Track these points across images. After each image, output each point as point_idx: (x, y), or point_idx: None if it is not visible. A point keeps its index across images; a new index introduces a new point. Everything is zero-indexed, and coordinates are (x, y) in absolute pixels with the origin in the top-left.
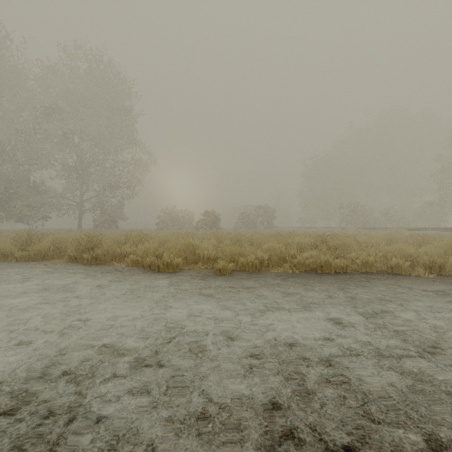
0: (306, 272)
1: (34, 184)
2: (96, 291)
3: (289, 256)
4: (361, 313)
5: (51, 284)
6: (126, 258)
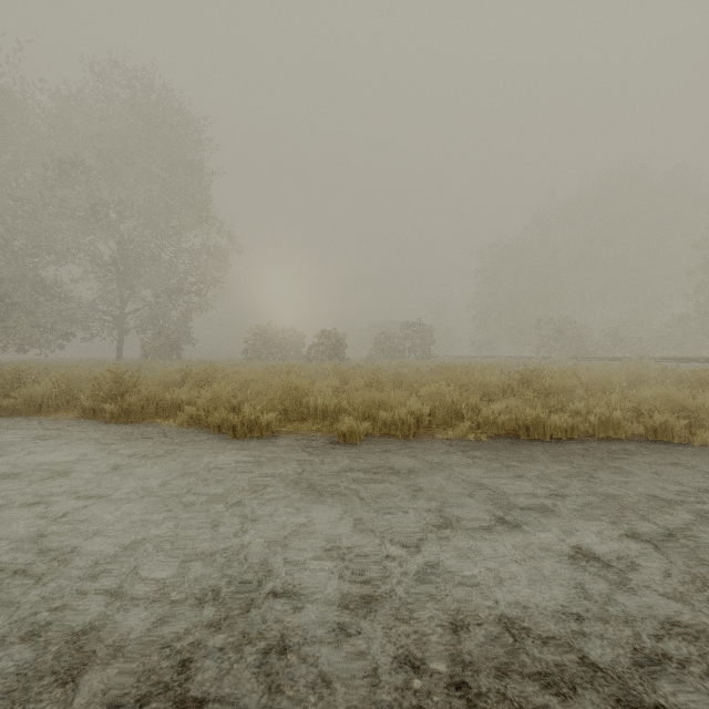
0: (499, 438)
1: (44, 287)
2: (109, 478)
3: (467, 409)
4: (631, 534)
5: (31, 462)
6: (180, 412)
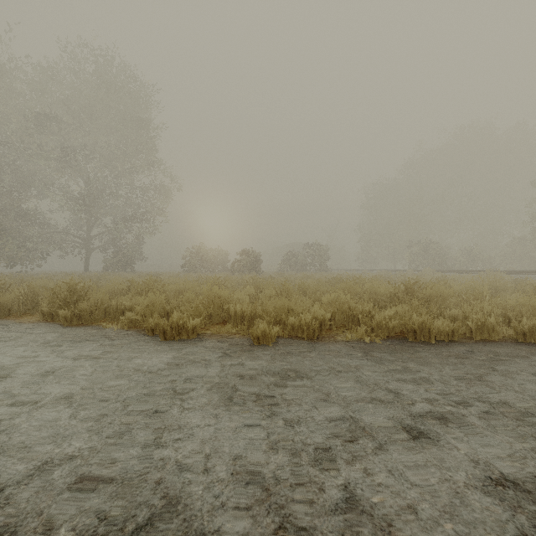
0: (390, 340)
1: (27, 216)
2: (46, 381)
3: (362, 315)
4: None
5: None
6: (122, 317)
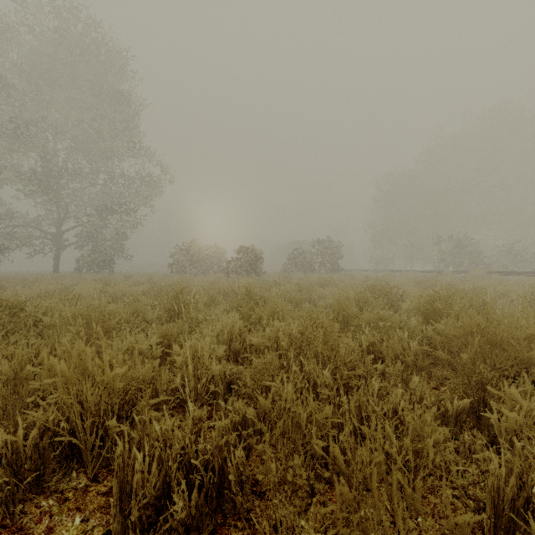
0: None
1: None
2: None
3: None
4: None
5: None
6: None
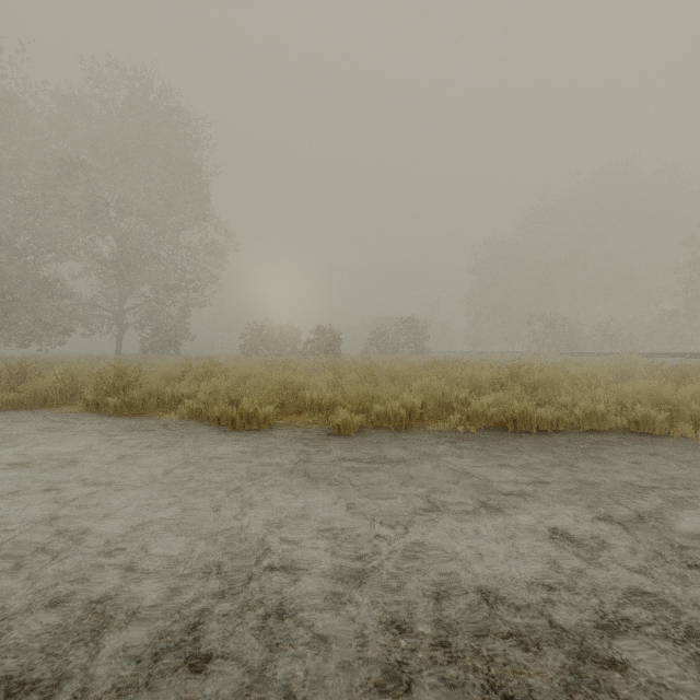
0: (487, 430)
1: (45, 284)
2: (116, 467)
3: (457, 402)
4: (606, 517)
5: (40, 453)
6: (181, 405)
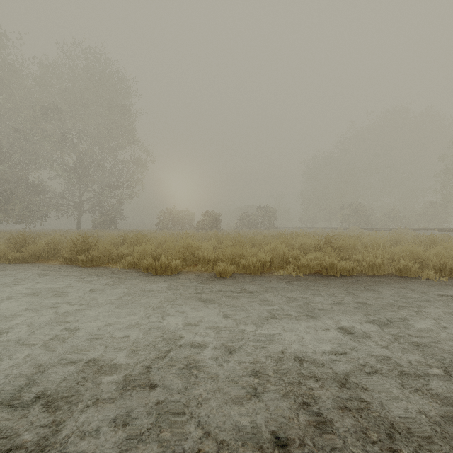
0: (310, 274)
1: (32, 184)
2: (88, 295)
3: (292, 258)
4: (373, 322)
5: (41, 288)
6: (123, 260)
